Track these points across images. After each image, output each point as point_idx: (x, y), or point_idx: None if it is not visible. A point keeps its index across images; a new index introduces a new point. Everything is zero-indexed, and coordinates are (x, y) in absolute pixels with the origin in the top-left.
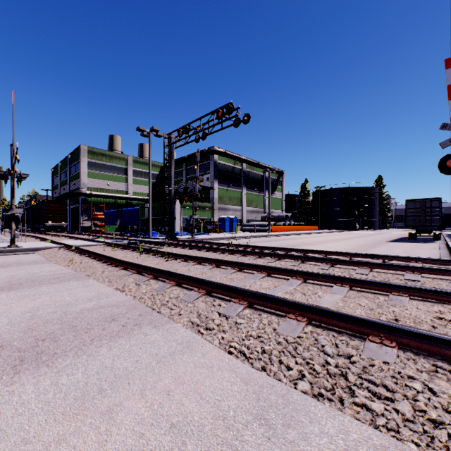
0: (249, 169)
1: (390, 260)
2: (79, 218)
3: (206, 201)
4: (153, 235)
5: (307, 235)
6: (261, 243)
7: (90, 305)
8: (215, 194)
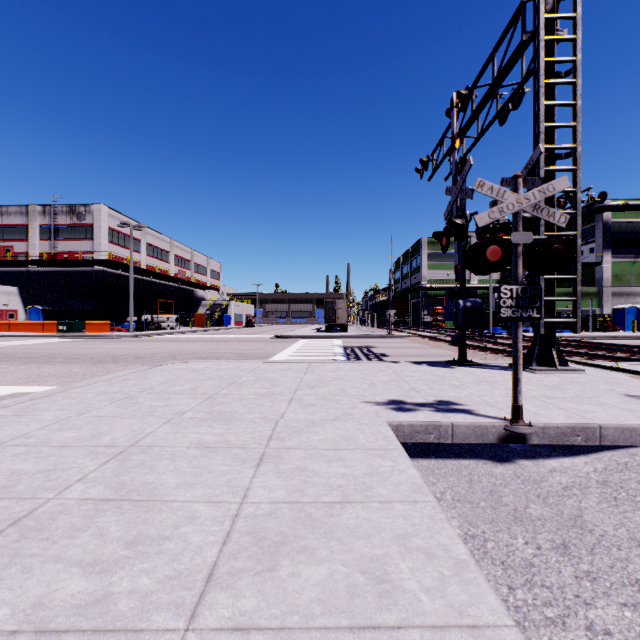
0: None
1: None
2: (420, 312)
3: (587, 284)
4: (496, 331)
5: None
6: None
7: (442, 353)
8: (605, 273)
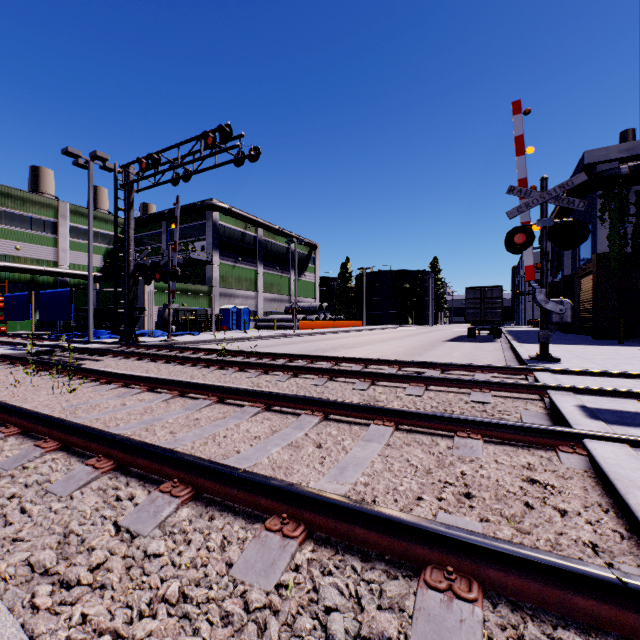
0: (268, 238)
1: (450, 370)
2: None
3: (199, 282)
4: (100, 336)
5: (347, 334)
6: (279, 347)
7: None
8: (215, 273)
